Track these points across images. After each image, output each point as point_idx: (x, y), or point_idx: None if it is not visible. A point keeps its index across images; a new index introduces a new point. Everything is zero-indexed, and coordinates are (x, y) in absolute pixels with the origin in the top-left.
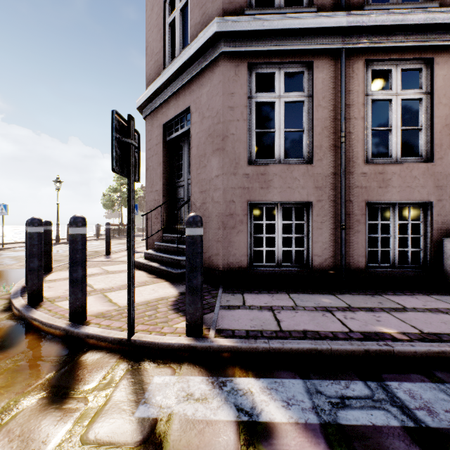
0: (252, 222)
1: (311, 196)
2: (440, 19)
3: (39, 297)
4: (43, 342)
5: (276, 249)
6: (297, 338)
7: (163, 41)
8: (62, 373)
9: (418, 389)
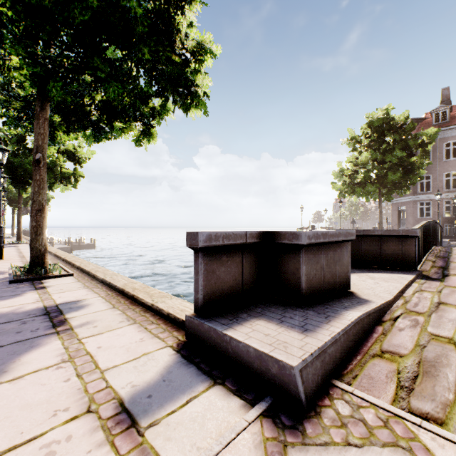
0: None
1: None
2: None
3: None
4: None
5: None
6: None
7: None
8: None
9: None
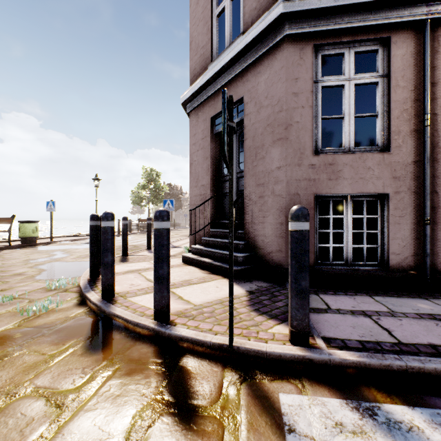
0: (317, 216)
1: (387, 187)
2: None
3: (112, 292)
4: (134, 341)
5: (345, 246)
6: (431, 355)
7: (210, 34)
8: (172, 382)
9: None
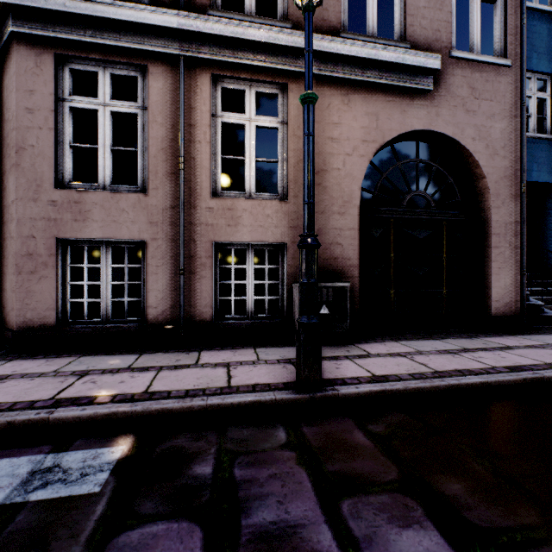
0: (68, 265)
1: (144, 233)
2: (284, 41)
3: None
4: None
5: (102, 300)
6: None
7: None
8: None
9: (5, 466)
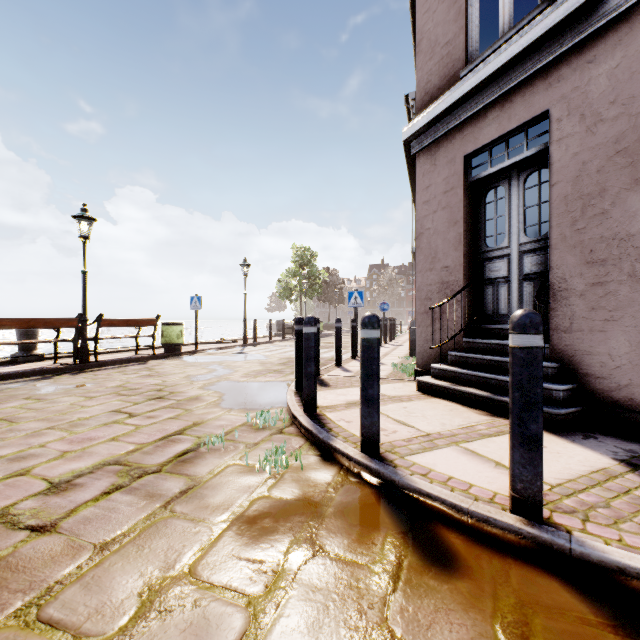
0: None
1: None
2: None
3: (378, 444)
4: (499, 555)
5: None
6: None
7: (464, 18)
8: None
9: None
